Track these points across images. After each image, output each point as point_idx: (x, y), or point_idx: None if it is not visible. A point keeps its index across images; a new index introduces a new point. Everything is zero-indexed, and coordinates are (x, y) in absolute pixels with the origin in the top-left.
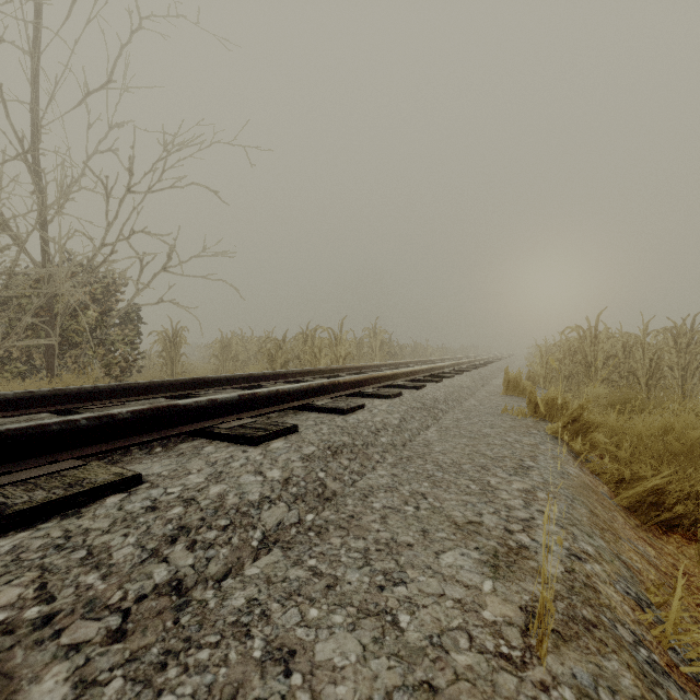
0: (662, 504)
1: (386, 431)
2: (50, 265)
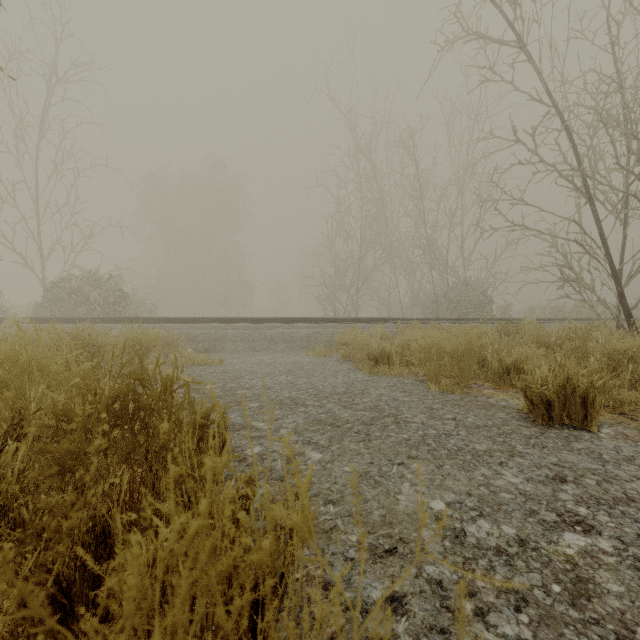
0: None
1: None
2: (470, 287)
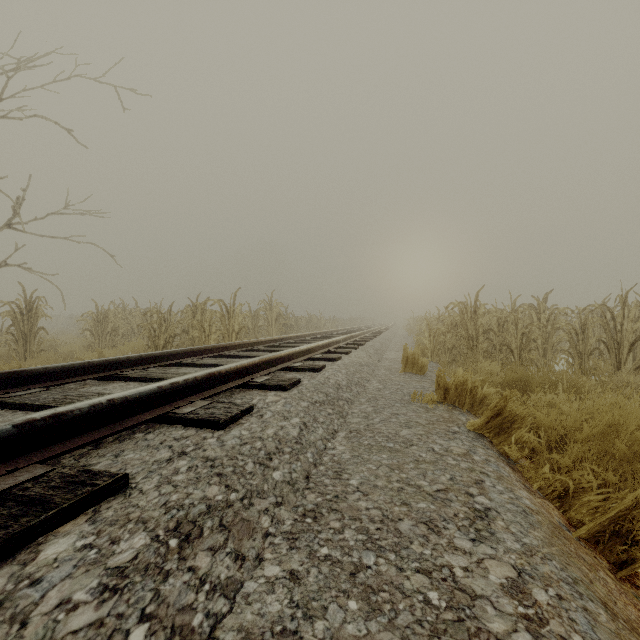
0: (629, 535)
1: (281, 454)
2: None
